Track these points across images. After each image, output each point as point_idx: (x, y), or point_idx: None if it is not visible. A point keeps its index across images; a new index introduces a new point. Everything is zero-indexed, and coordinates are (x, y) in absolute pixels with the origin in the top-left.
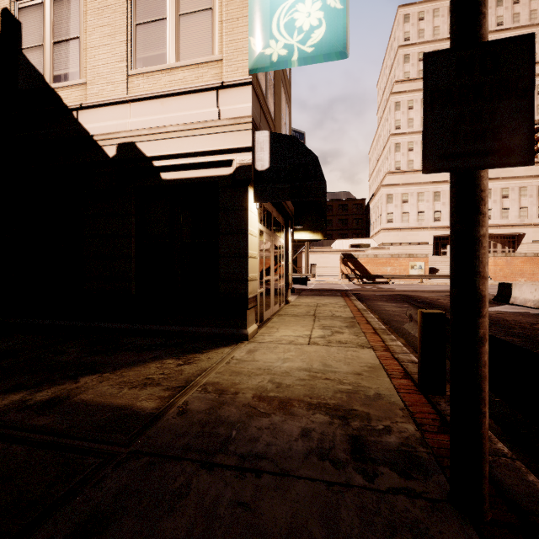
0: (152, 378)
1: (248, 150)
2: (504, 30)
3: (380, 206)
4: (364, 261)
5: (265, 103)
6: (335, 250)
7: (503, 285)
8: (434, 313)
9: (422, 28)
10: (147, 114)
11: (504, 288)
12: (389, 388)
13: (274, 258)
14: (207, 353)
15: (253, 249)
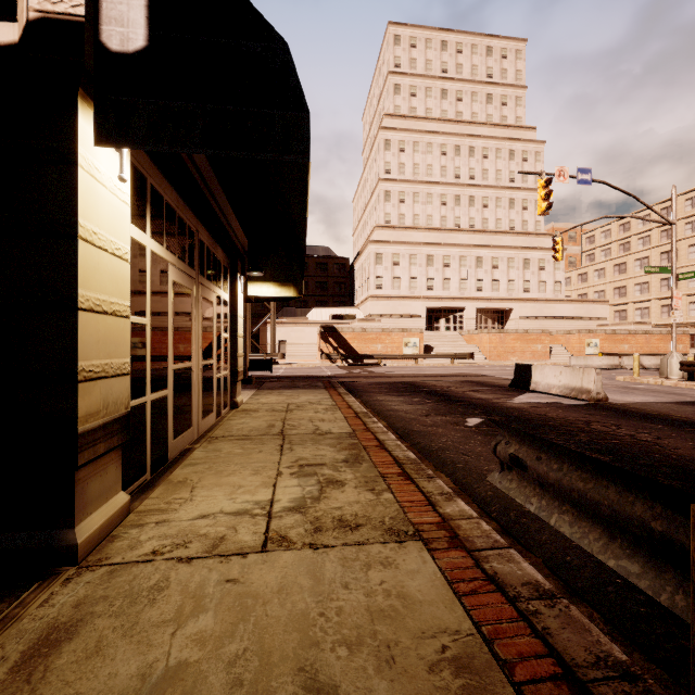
0: None
1: None
2: (493, 84)
3: (367, 268)
4: (349, 336)
5: None
6: (312, 322)
7: (521, 367)
8: None
9: (414, 57)
10: None
11: (522, 371)
12: None
13: (204, 326)
14: None
15: (105, 290)
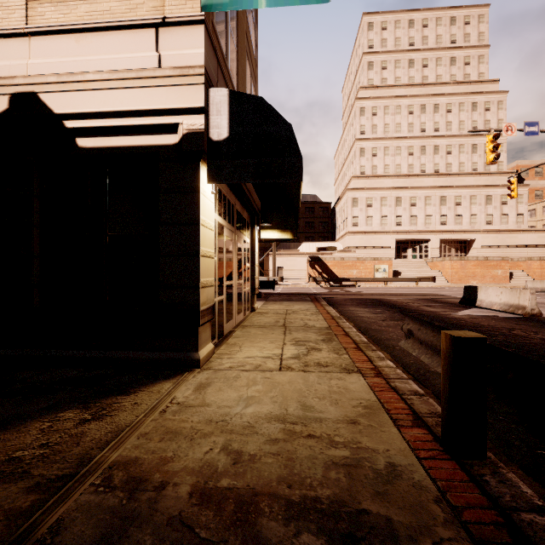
0: (20, 458)
1: (199, 111)
2: (457, 48)
3: (346, 210)
4: (331, 264)
5: (225, 65)
6: (302, 253)
7: (468, 288)
8: (470, 338)
9: (385, 37)
10: (56, 53)
11: (469, 291)
12: (403, 450)
13: (238, 260)
14: (136, 393)
15: (207, 246)
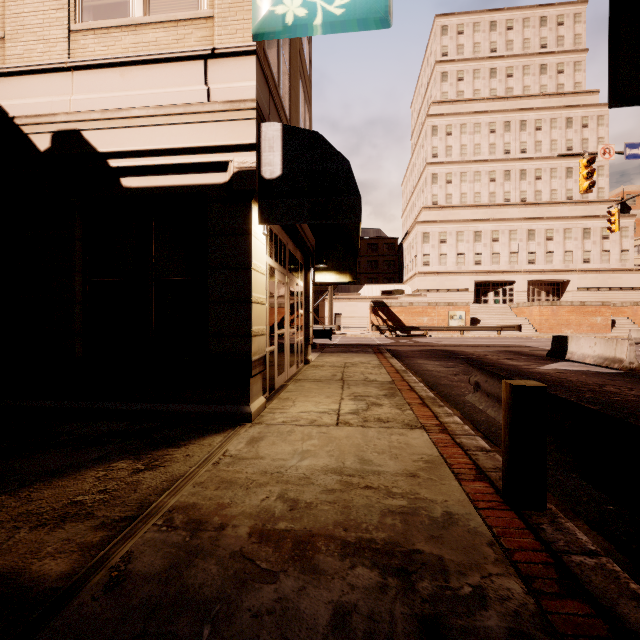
0: (82, 502)
1: (250, 148)
2: (548, 54)
3: (415, 246)
4: (397, 310)
5: (277, 92)
6: (364, 297)
7: (557, 339)
8: (529, 387)
9: (461, 43)
10: (100, 89)
11: (558, 342)
12: (462, 501)
13: (290, 306)
14: (186, 446)
15: (258, 291)
